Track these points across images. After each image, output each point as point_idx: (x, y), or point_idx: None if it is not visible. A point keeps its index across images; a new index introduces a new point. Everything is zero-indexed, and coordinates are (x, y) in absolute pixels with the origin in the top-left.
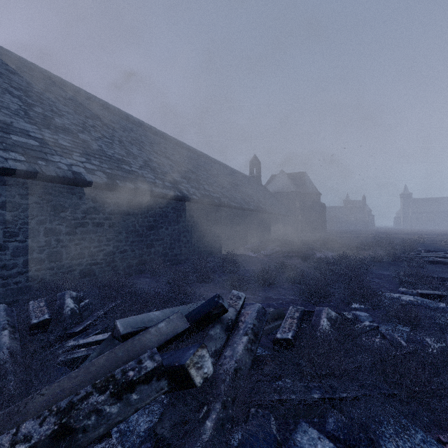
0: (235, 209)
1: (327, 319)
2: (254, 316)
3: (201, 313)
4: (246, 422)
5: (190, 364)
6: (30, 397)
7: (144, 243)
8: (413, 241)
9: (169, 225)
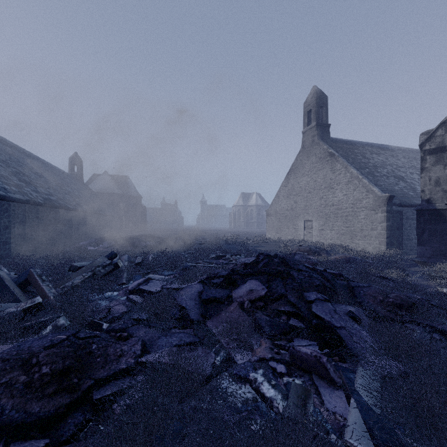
0: (71, 211)
1: (152, 258)
2: (127, 258)
3: (108, 257)
4: (133, 276)
5: (118, 262)
6: (68, 277)
7: (1, 241)
8: (200, 234)
9: (19, 225)
